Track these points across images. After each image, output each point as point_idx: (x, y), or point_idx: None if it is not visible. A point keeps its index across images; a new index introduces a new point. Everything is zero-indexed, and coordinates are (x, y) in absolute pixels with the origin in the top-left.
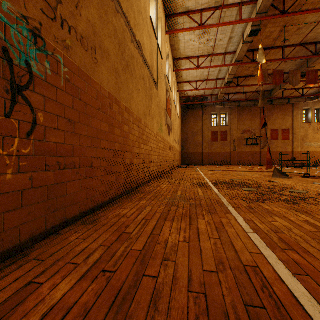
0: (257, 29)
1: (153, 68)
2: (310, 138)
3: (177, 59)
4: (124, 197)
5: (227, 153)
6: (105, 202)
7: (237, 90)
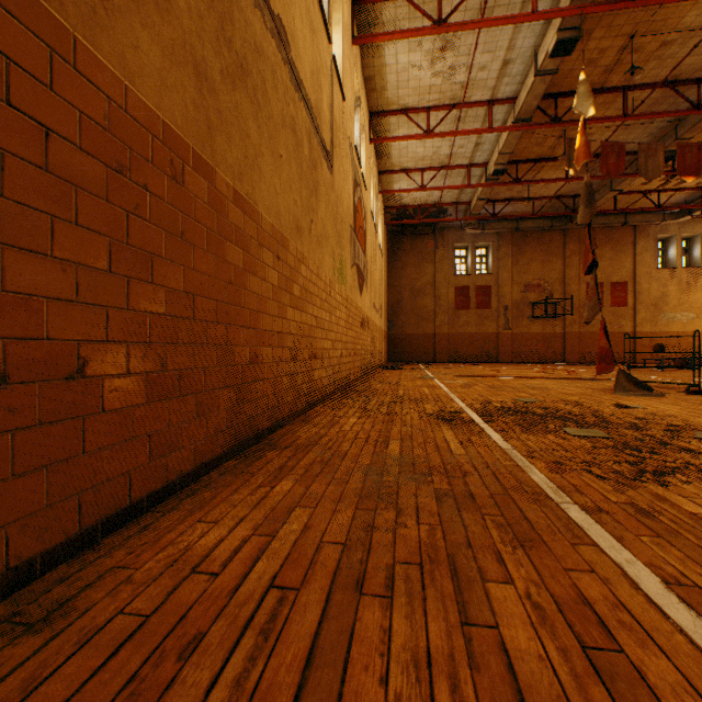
0: (571, 37)
1: (320, 113)
2: (672, 302)
3: (379, 114)
4: (226, 467)
5: (491, 335)
6: (149, 495)
7: (515, 193)
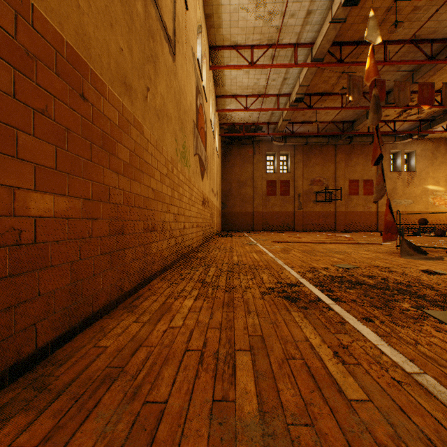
0: None
1: None
2: (399, 193)
3: (216, 48)
4: None
5: (290, 213)
6: None
7: (306, 118)
